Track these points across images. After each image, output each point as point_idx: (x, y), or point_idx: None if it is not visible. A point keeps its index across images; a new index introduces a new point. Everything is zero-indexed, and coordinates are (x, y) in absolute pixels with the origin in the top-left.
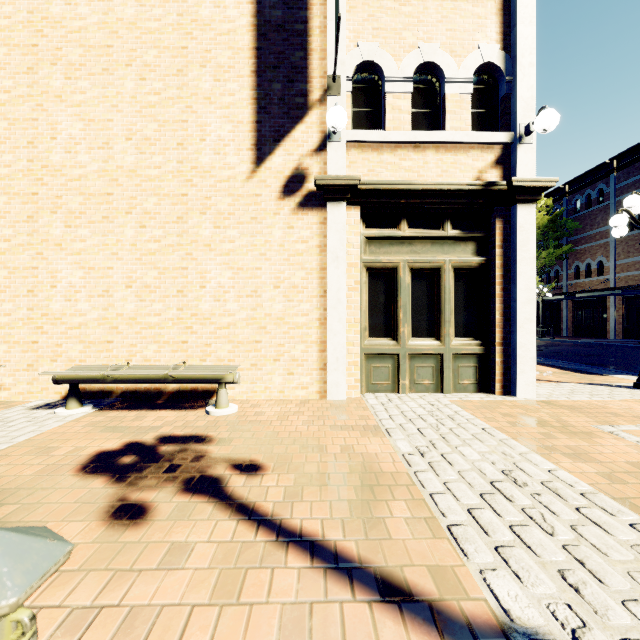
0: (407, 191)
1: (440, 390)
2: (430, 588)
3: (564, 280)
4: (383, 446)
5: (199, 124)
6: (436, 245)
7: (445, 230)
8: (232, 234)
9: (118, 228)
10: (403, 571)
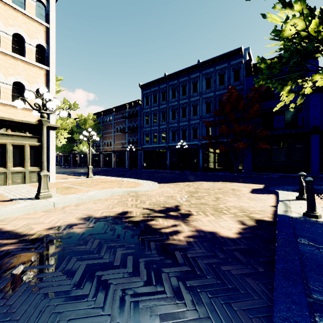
0: (10, 120)
1: (24, 183)
2: None
3: (101, 146)
4: None
5: None
6: (23, 138)
7: (26, 134)
8: None
9: None
10: None
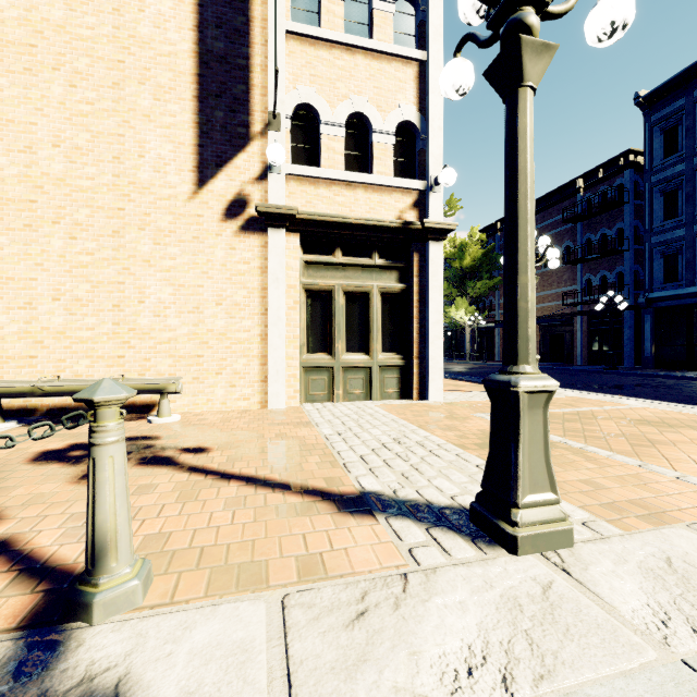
0: (340, 223)
1: (369, 398)
2: (323, 486)
3: (496, 309)
4: (311, 433)
5: (137, 140)
6: (366, 272)
7: (373, 259)
8: (173, 251)
9: (43, 238)
10: (309, 483)
